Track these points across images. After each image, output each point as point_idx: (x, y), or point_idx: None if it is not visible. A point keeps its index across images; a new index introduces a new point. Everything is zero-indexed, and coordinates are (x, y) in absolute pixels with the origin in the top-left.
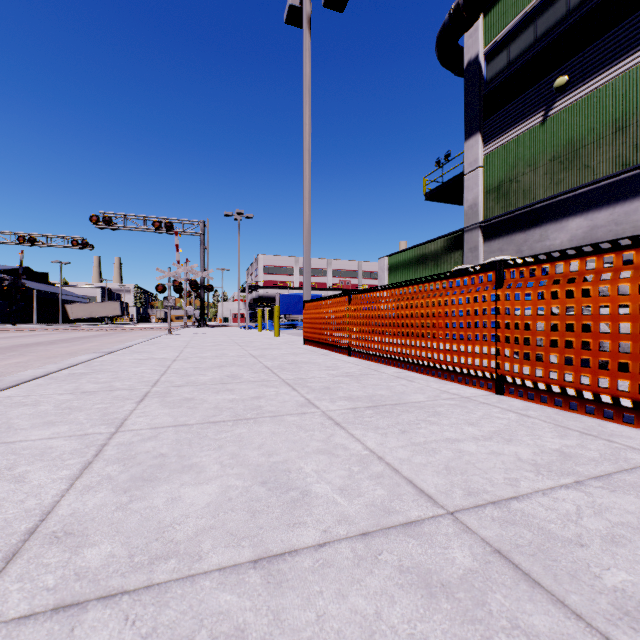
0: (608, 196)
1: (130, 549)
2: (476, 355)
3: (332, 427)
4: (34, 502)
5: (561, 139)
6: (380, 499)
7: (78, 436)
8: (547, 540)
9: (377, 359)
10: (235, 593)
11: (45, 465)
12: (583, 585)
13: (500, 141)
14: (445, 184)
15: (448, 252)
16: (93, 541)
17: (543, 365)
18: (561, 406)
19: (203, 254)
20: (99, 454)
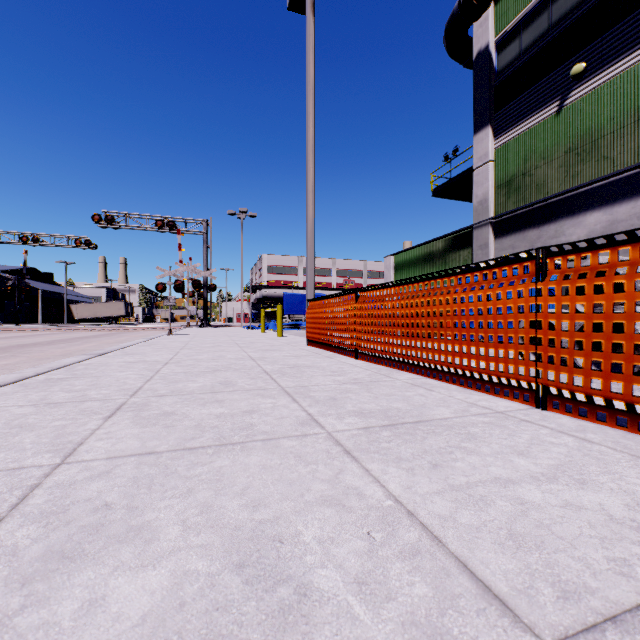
0: (630, 188)
1: None
2: (509, 361)
3: (341, 457)
4: None
5: (578, 130)
6: (423, 608)
7: (8, 471)
8: None
9: (387, 363)
10: None
11: None
12: None
13: (512, 133)
14: (453, 180)
15: (457, 250)
16: None
17: (602, 375)
18: (626, 427)
19: (206, 253)
20: (20, 504)
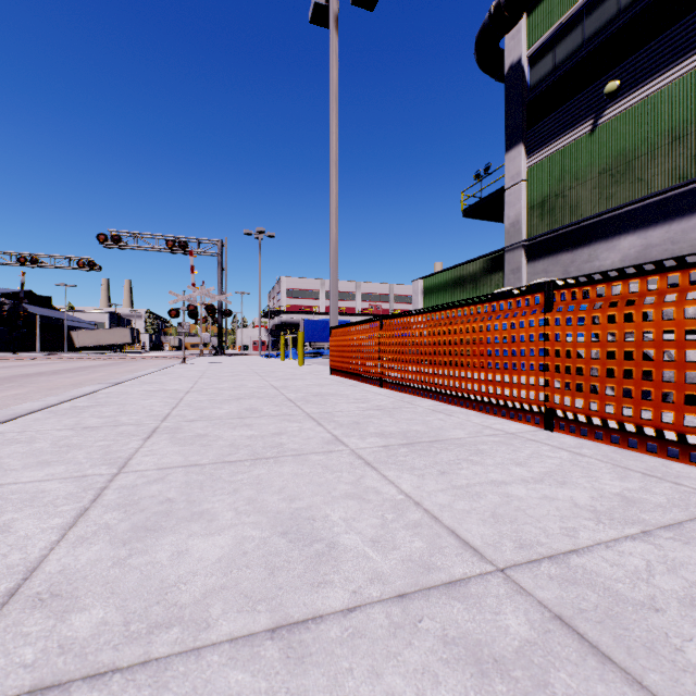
0: (664, 212)
1: (126, 615)
2: (522, 386)
3: (362, 467)
4: (18, 556)
5: (612, 150)
6: (418, 553)
7: (75, 478)
8: (615, 603)
9: (411, 391)
10: (248, 671)
11: (35, 512)
12: (663, 661)
13: (545, 152)
14: (485, 199)
15: (488, 274)
16: (83, 605)
17: (598, 397)
18: (619, 443)
19: (221, 276)
20: (97, 499)
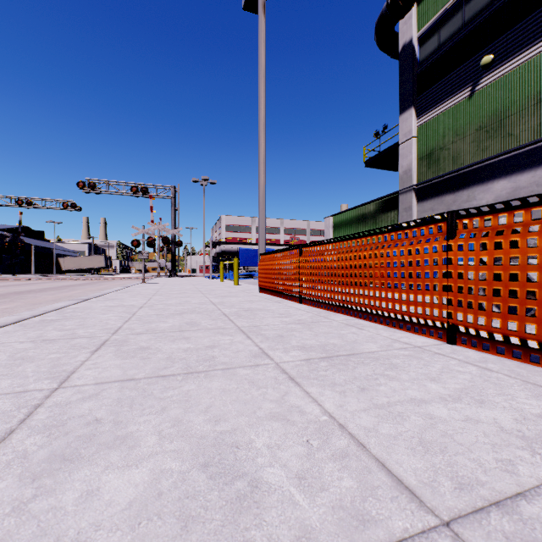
0: (530, 160)
1: None
2: (426, 304)
3: (286, 383)
4: None
5: (487, 111)
6: (349, 496)
7: (15, 393)
8: None
9: (326, 306)
10: None
11: None
12: None
13: (432, 114)
14: (382, 152)
15: (385, 212)
16: None
17: (501, 316)
18: (520, 358)
19: (174, 214)
20: (27, 419)
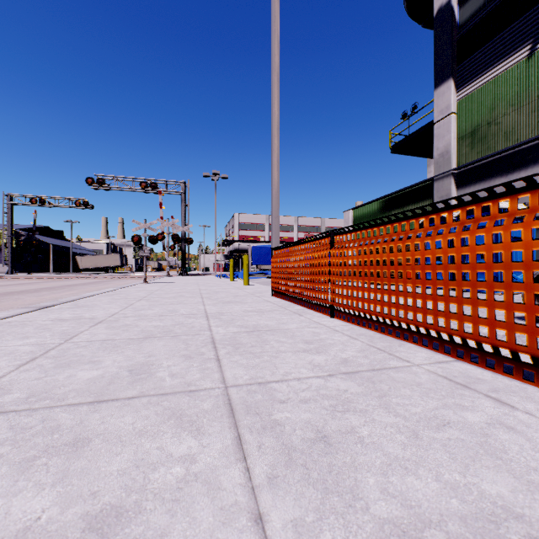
0: None
1: None
2: None
3: None
4: None
5: None
6: None
7: None
8: None
9: (379, 327)
10: None
11: None
12: None
13: (476, 84)
14: (412, 135)
15: (416, 202)
16: None
17: None
18: None
19: (184, 211)
20: None
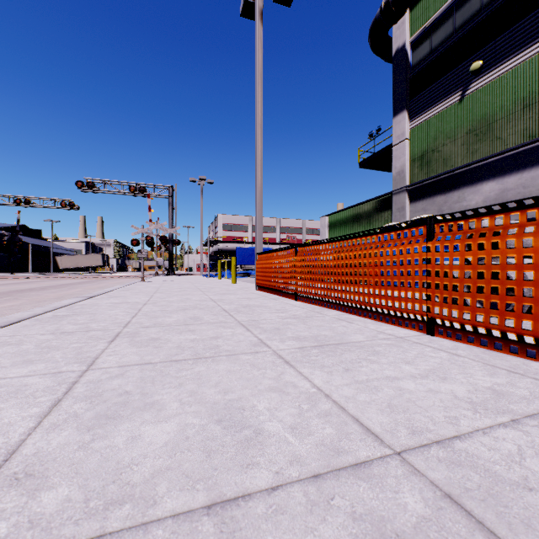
0: (517, 163)
1: (86, 492)
2: (408, 300)
3: (282, 365)
4: (1, 441)
5: (476, 115)
6: (329, 438)
7: (52, 374)
8: (495, 483)
9: (320, 303)
10: None
11: (18, 402)
12: None
13: (424, 117)
14: (376, 154)
15: (379, 212)
16: (51, 483)
17: (470, 309)
18: (487, 346)
19: (171, 214)
20: (69, 391)
